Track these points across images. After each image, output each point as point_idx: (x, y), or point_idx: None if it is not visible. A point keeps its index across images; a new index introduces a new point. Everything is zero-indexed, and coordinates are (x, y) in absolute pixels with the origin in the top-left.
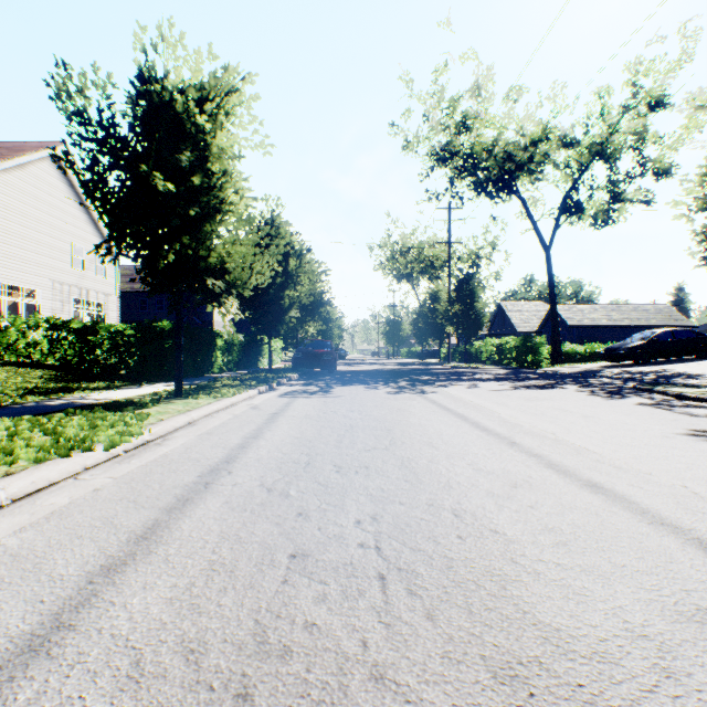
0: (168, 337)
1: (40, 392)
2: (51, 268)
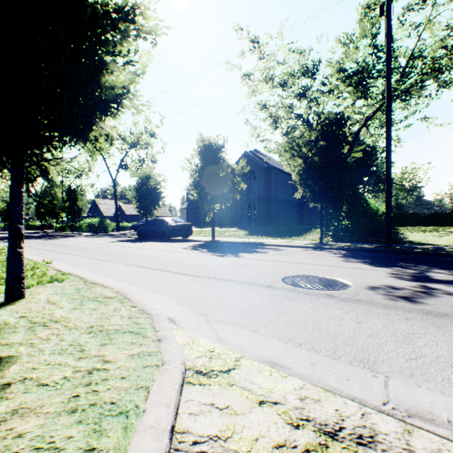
0: None
1: None
2: None
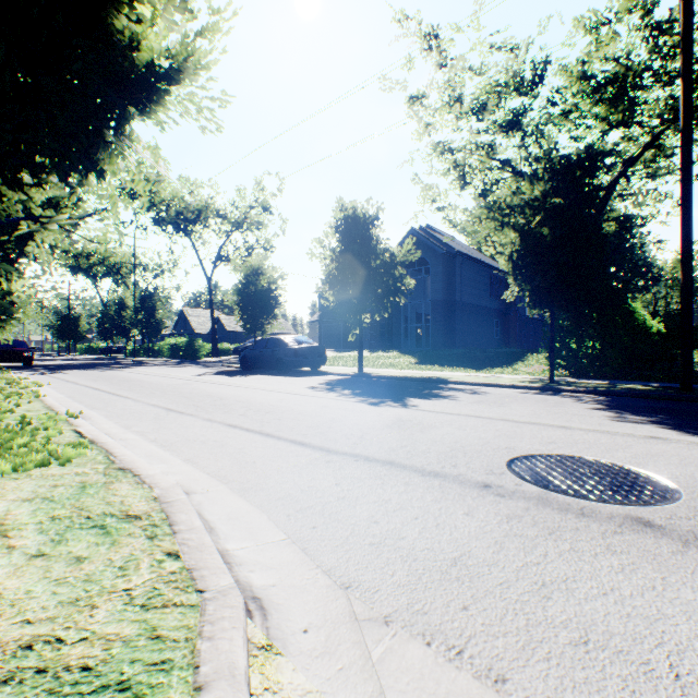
0: None
1: None
2: None
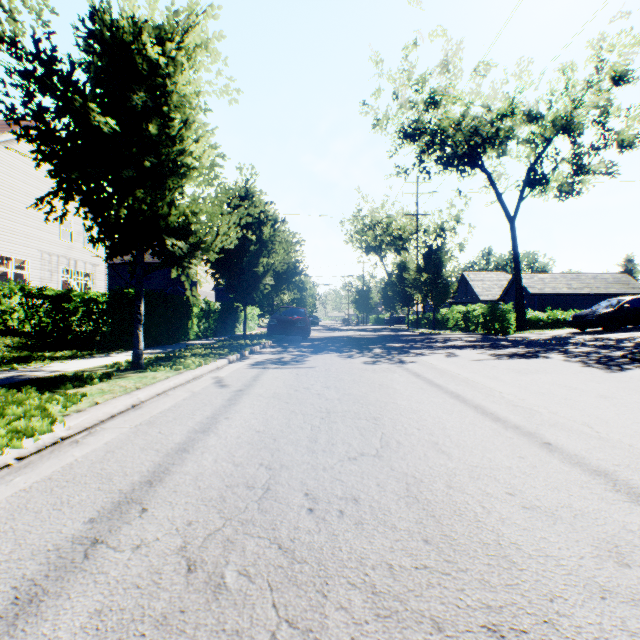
0: None
1: None
2: (40, 240)
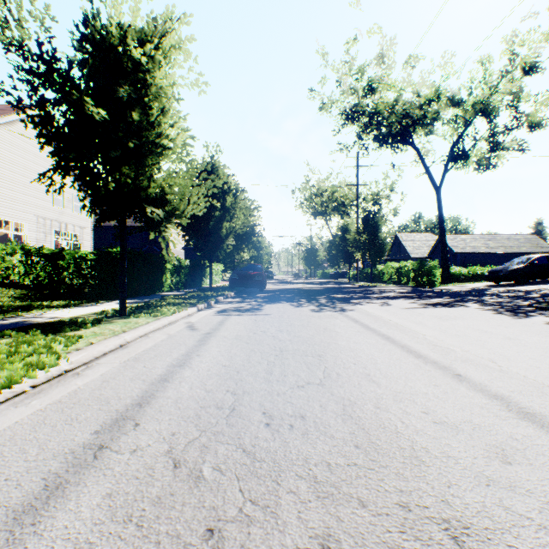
0: None
1: (1, 310)
2: (36, 206)
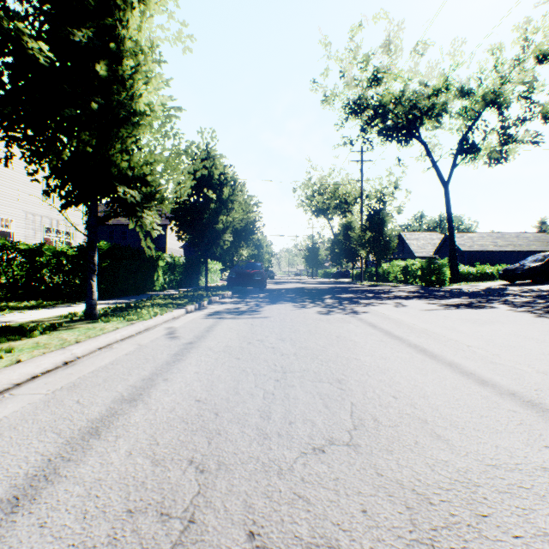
0: (106, 257)
1: None
2: (24, 202)
